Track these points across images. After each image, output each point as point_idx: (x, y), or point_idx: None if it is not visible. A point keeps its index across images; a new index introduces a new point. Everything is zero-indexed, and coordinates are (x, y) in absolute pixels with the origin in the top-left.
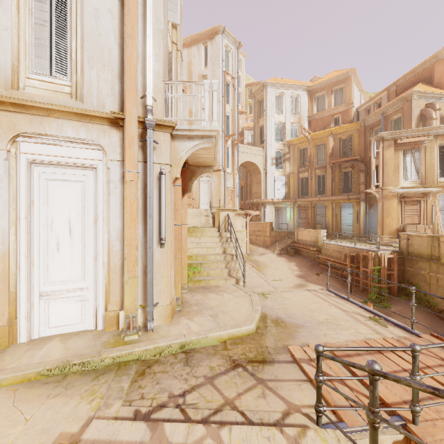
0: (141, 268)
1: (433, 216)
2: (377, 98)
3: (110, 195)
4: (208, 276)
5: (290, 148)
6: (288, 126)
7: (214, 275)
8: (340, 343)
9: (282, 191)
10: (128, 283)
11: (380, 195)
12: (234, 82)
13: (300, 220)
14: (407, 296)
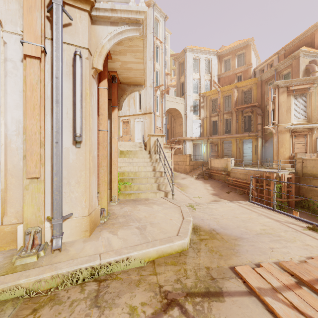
0: (50, 171)
1: (317, 146)
2: (269, 61)
3: (7, 77)
4: (138, 190)
5: (204, 99)
6: (203, 82)
7: (144, 189)
8: (295, 259)
9: (198, 131)
10: (29, 188)
11: (276, 130)
12: (162, 45)
13: (212, 153)
14: (302, 208)
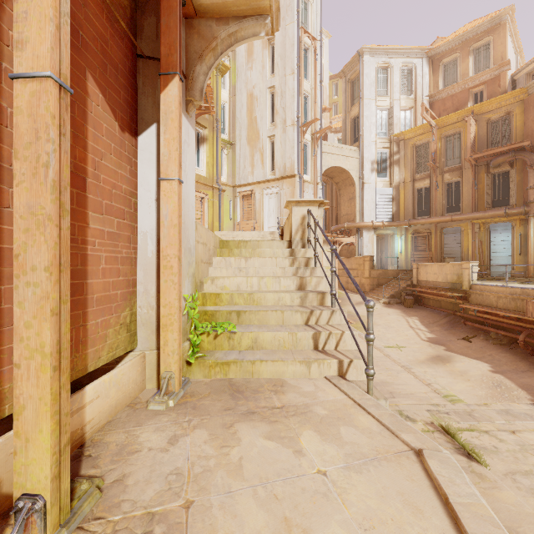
0: None
1: None
2: None
3: None
4: (255, 348)
5: (400, 146)
6: (398, 112)
7: (271, 347)
8: None
9: (388, 211)
10: None
11: None
12: (314, 45)
13: (417, 253)
14: None
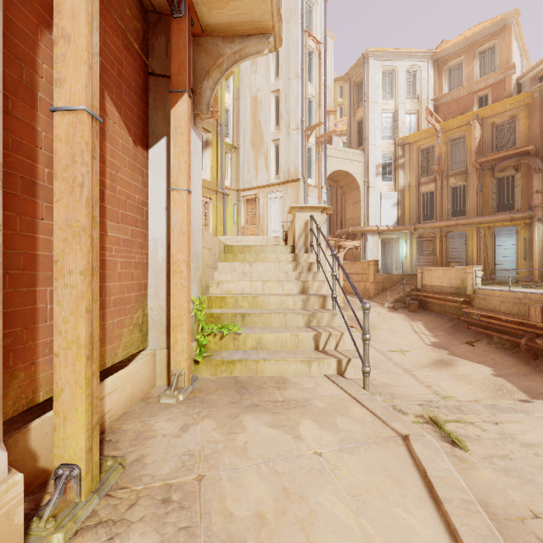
0: None
1: None
2: None
3: None
4: (259, 349)
5: (405, 149)
6: (402, 116)
7: (274, 347)
8: None
9: (393, 215)
10: None
11: None
12: (319, 49)
13: (422, 257)
14: None
